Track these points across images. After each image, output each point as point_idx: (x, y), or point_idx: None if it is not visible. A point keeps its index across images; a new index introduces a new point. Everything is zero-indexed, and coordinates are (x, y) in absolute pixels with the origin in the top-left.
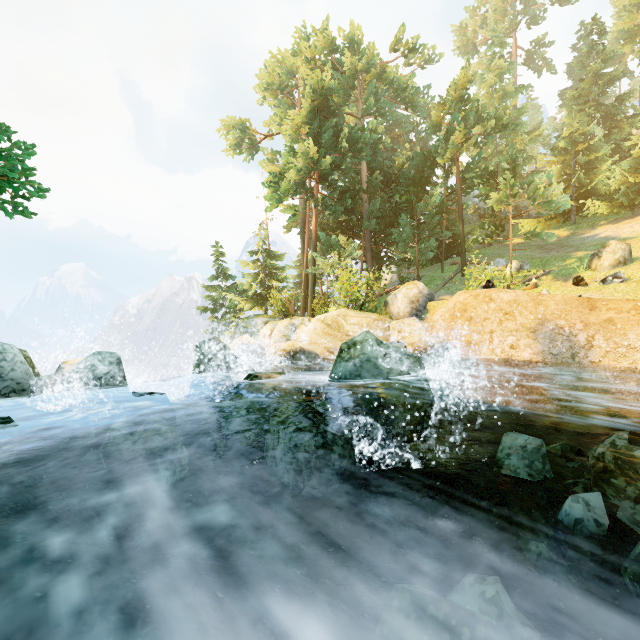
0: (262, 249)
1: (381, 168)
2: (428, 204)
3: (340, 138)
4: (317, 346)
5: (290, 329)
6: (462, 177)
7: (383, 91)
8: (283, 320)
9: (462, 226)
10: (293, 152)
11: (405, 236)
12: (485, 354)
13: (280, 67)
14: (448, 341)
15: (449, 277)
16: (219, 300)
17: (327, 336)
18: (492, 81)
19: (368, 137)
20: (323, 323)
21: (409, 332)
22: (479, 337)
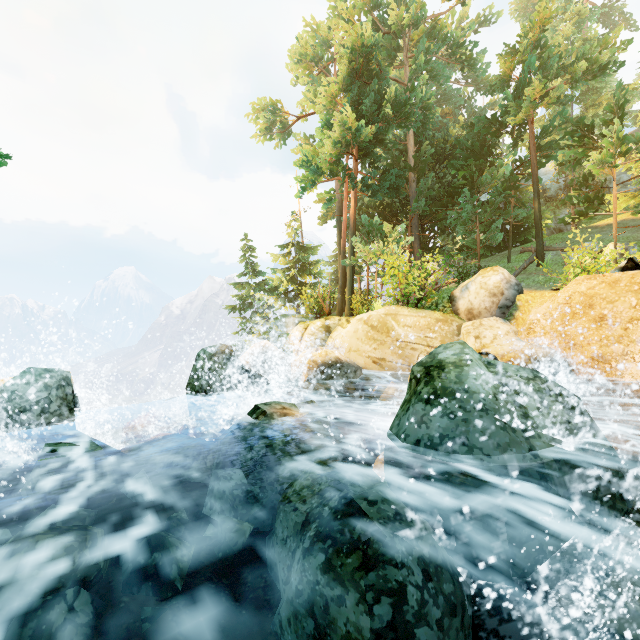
0: (294, 241)
1: (431, 142)
2: (494, 177)
3: (384, 101)
4: (358, 355)
5: (324, 331)
6: (536, 143)
7: (434, 49)
8: (316, 320)
9: (538, 203)
10: (328, 125)
11: (465, 217)
12: (634, 376)
13: (314, 39)
14: (557, 352)
15: (521, 267)
16: (248, 298)
17: (372, 342)
18: (568, 31)
19: (419, 96)
20: (366, 324)
21: (492, 338)
22: (619, 348)
